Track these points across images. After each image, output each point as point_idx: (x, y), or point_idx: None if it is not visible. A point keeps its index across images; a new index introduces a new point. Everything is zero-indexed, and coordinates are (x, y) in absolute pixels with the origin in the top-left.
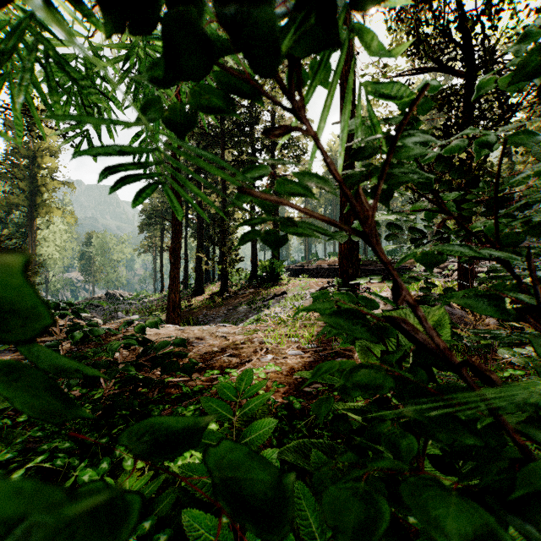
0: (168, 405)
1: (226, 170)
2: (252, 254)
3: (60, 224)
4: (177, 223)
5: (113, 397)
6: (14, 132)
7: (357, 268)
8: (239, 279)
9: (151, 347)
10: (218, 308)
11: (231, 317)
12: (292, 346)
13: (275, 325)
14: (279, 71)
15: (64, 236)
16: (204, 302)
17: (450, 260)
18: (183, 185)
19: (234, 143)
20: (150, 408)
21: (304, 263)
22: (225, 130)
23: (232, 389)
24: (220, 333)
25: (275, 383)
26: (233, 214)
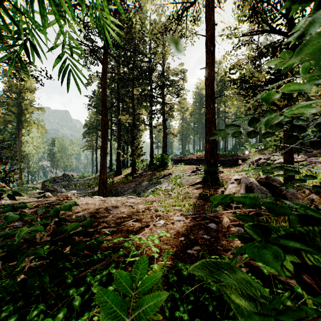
0: (83, 268)
1: (134, 100)
2: (150, 151)
3: (36, 133)
4: (104, 132)
5: (29, 273)
6: (8, 78)
7: (216, 159)
8: (143, 165)
9: (63, 228)
10: (130, 183)
11: (137, 189)
12: (177, 213)
13: (165, 197)
14: (167, 37)
15: (38, 140)
16: (122, 179)
17: (271, 154)
18: (108, 109)
19: (139, 83)
20: (65, 275)
21: (182, 156)
22: (134, 76)
23: (128, 278)
24: (128, 203)
25: (166, 250)
26: (139, 126)
